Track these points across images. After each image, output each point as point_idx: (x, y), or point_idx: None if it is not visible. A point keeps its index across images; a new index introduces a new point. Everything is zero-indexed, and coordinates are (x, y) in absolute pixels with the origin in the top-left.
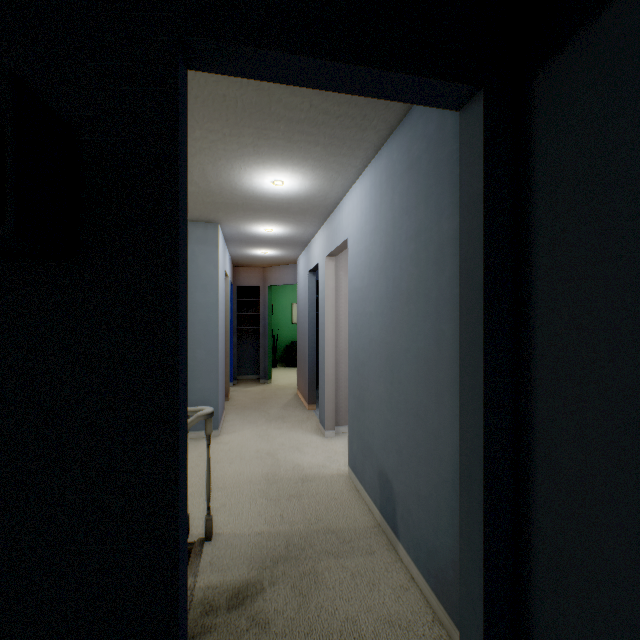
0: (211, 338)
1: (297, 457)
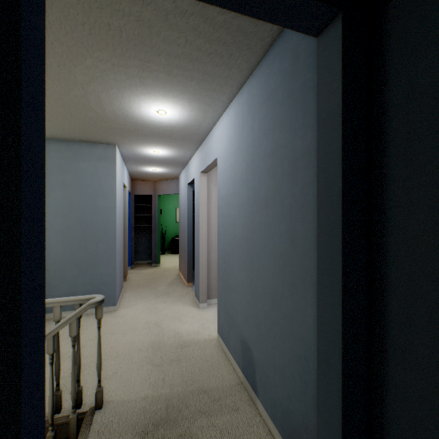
0: (110, 234)
1: (178, 326)
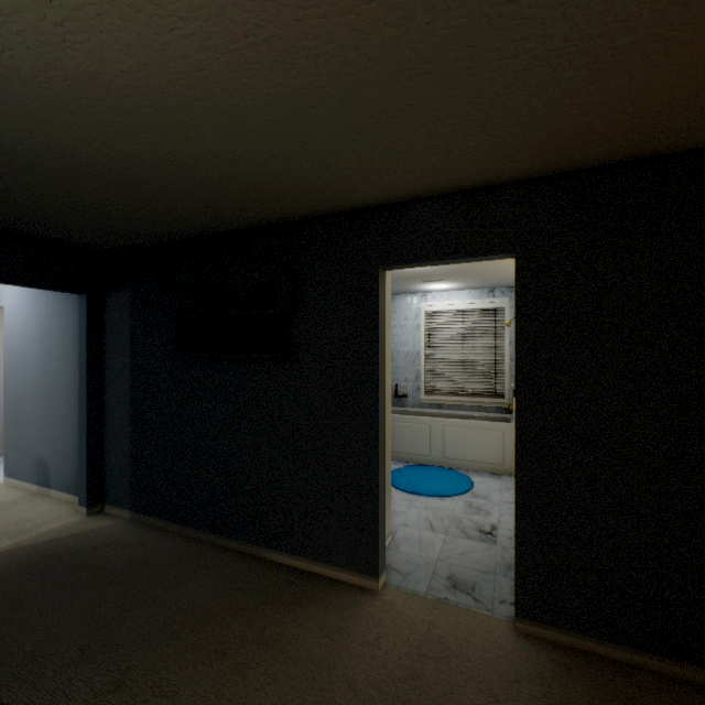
0: None
1: None
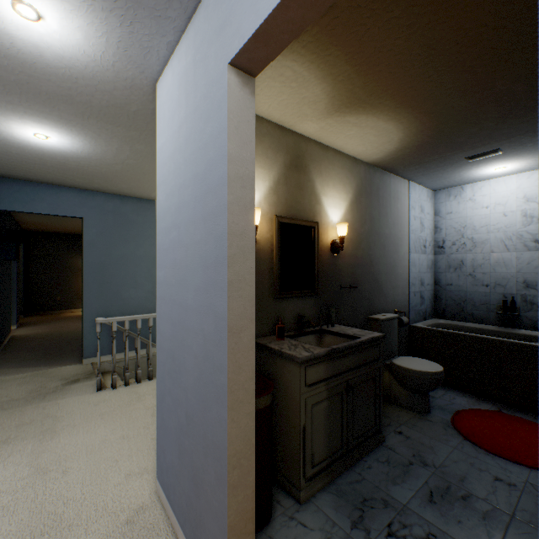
0: None
1: None
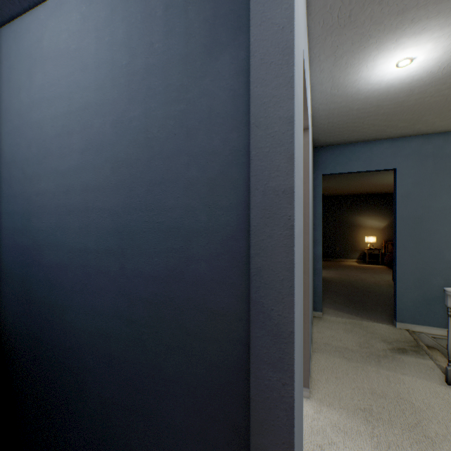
0: None
1: None
